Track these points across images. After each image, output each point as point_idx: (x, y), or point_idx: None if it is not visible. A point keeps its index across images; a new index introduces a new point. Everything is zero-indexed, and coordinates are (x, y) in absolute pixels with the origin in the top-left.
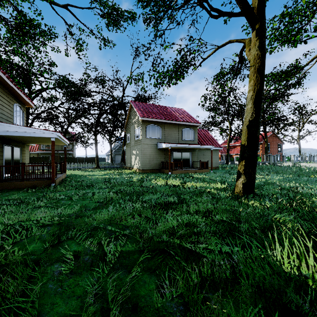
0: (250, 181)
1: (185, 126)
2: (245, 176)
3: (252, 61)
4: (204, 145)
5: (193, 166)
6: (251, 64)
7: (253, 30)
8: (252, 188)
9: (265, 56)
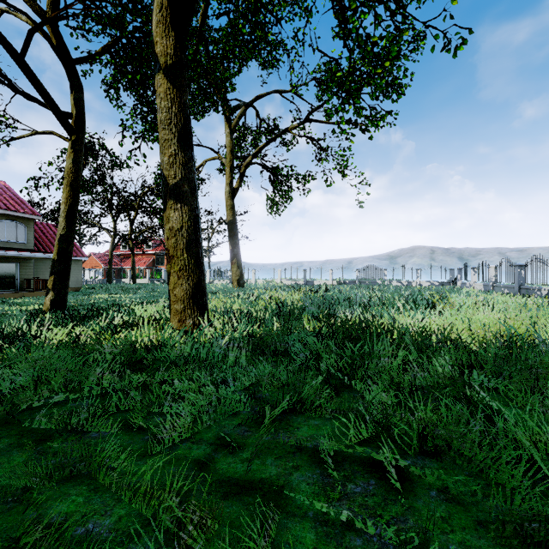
0: (60, 297)
1: (6, 217)
2: (55, 292)
3: (66, 172)
4: (43, 253)
5: (24, 287)
6: (65, 175)
7: (70, 140)
8: (63, 304)
9: (80, 173)
